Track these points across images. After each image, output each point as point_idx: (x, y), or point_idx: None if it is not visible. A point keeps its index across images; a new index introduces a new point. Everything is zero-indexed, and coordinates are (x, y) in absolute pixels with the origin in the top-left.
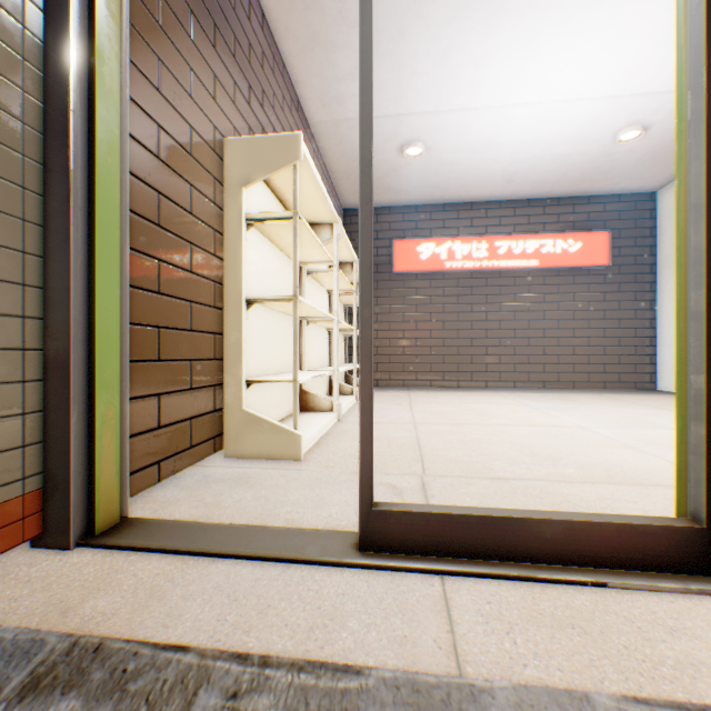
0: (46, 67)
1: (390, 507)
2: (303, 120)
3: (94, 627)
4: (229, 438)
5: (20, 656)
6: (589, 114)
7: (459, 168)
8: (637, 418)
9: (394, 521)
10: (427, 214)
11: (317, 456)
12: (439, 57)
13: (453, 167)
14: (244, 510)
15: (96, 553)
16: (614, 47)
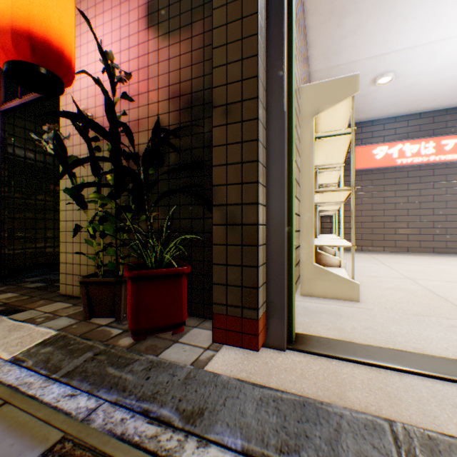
0: (266, 50)
1: None
2: (308, 71)
3: (377, 414)
4: (303, 283)
5: (372, 430)
6: None
7: (417, 87)
8: None
9: None
10: (380, 126)
11: (365, 299)
12: (430, 2)
13: (413, 87)
14: (368, 336)
15: (304, 356)
16: None
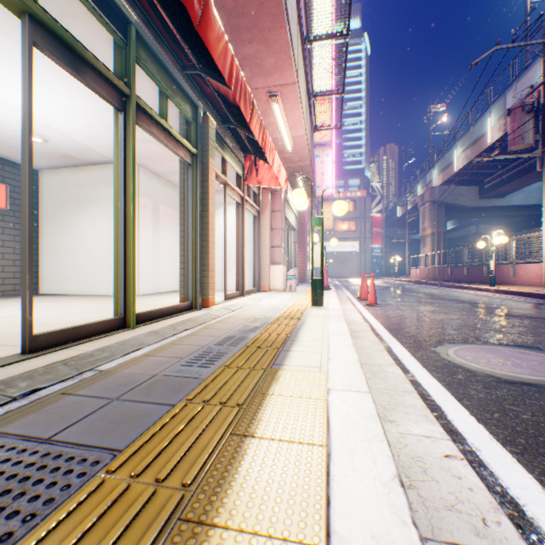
0: None
1: (41, 333)
2: None
3: None
4: None
5: None
6: (18, 118)
7: None
8: (52, 306)
9: (44, 338)
10: None
11: None
12: None
13: None
14: None
15: None
16: (47, 103)
